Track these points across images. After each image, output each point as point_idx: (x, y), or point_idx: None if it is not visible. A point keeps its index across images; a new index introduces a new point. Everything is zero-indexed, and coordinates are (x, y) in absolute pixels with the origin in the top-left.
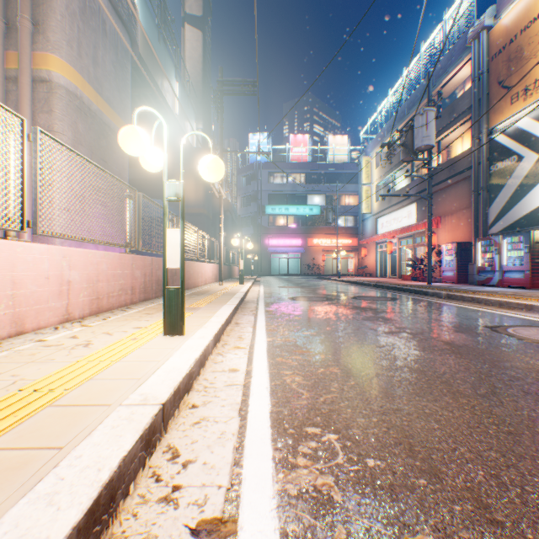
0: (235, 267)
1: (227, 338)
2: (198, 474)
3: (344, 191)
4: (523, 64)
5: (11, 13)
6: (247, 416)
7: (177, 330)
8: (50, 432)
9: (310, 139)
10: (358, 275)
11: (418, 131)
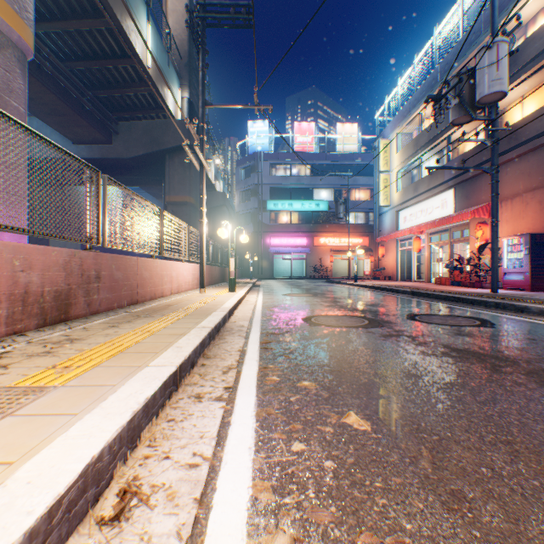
0: None
1: None
2: None
3: (355, 185)
4: None
5: None
6: None
7: None
8: None
9: (316, 128)
10: (374, 279)
11: (483, 73)
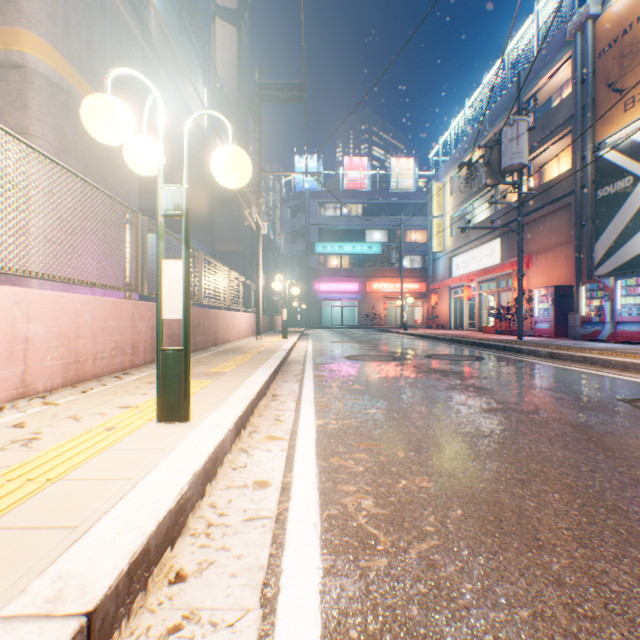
0: (278, 317)
1: (258, 421)
2: None
3: (410, 225)
4: None
5: None
6: (276, 604)
7: (178, 414)
8: None
9: (369, 163)
10: (427, 327)
11: (506, 147)
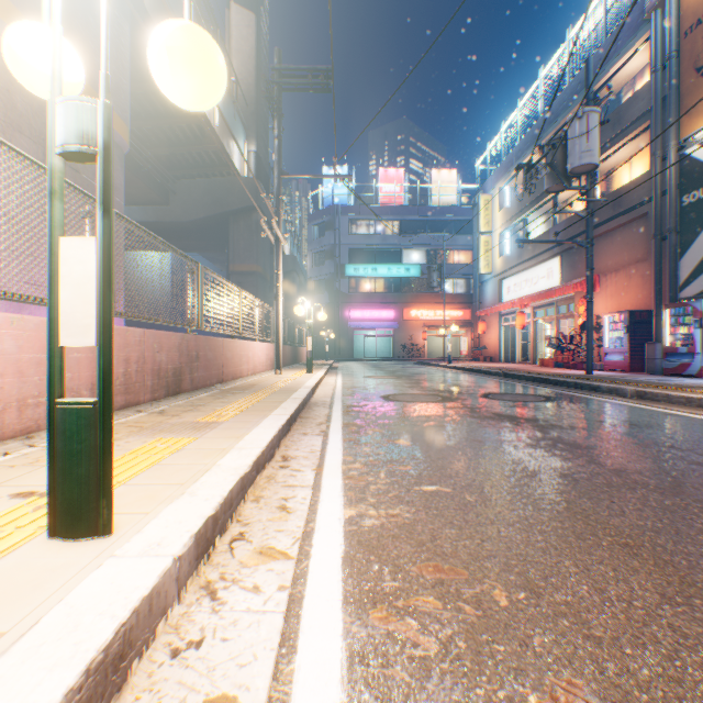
0: (303, 348)
1: (251, 513)
2: None
3: (453, 245)
4: None
5: None
6: None
7: (86, 523)
8: None
9: (406, 174)
10: (474, 360)
11: (574, 144)
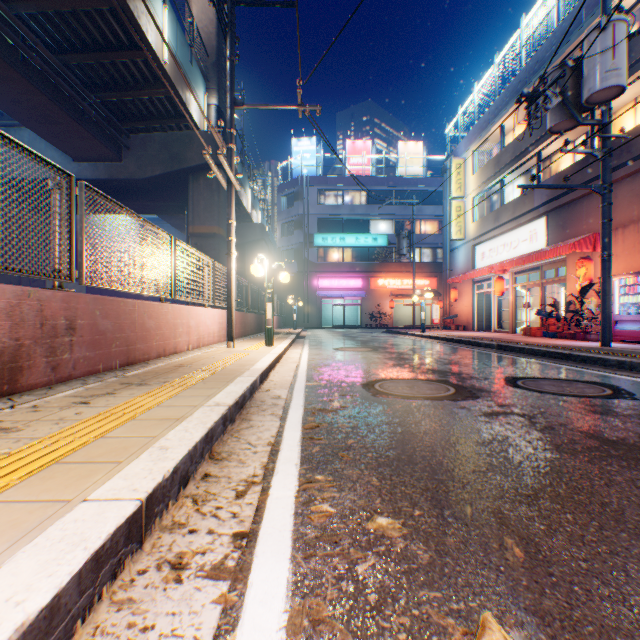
0: None
1: None
2: None
3: (420, 215)
4: None
5: None
6: None
7: None
8: None
9: (373, 146)
10: (445, 328)
11: (594, 63)
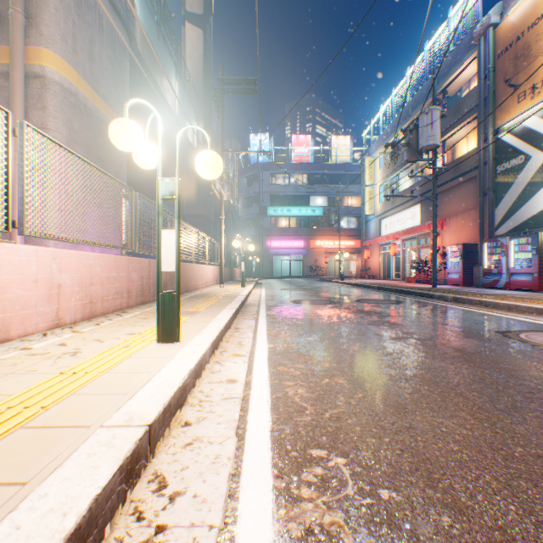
0: (236, 269)
1: (226, 345)
2: (186, 510)
3: (347, 192)
4: (530, 62)
5: (3, 6)
6: (245, 435)
7: (172, 337)
8: (15, 462)
9: (312, 139)
10: (361, 277)
11: (422, 131)
